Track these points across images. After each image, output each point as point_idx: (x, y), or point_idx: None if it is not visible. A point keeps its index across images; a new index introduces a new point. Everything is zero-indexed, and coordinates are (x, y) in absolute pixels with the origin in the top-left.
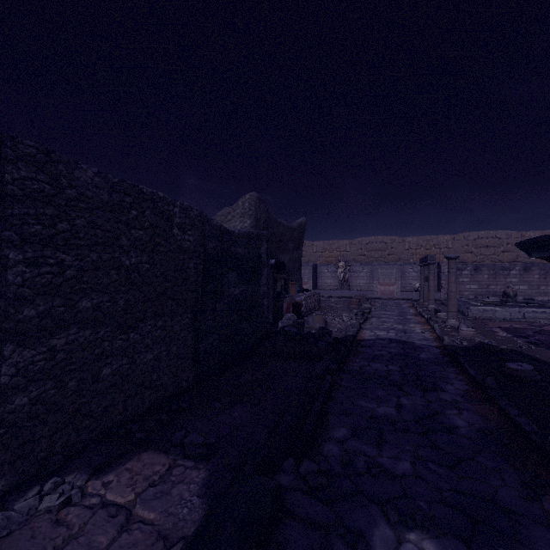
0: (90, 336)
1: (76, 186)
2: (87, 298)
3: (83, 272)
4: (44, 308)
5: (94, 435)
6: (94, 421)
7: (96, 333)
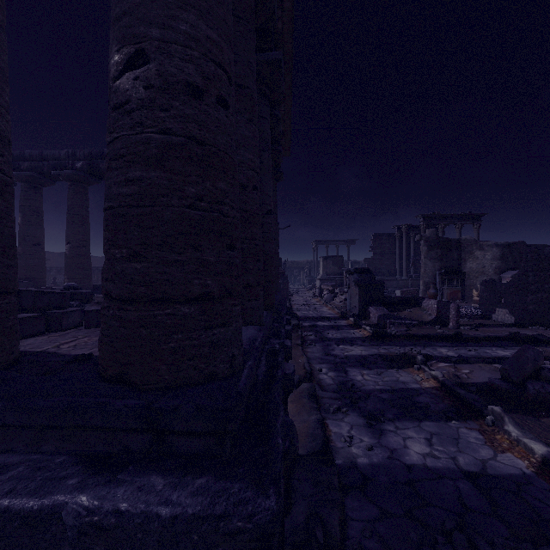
0: (547, 296)
1: (544, 254)
2: (546, 285)
3: (545, 278)
4: (536, 286)
5: (548, 325)
6: (548, 321)
7: (549, 295)
